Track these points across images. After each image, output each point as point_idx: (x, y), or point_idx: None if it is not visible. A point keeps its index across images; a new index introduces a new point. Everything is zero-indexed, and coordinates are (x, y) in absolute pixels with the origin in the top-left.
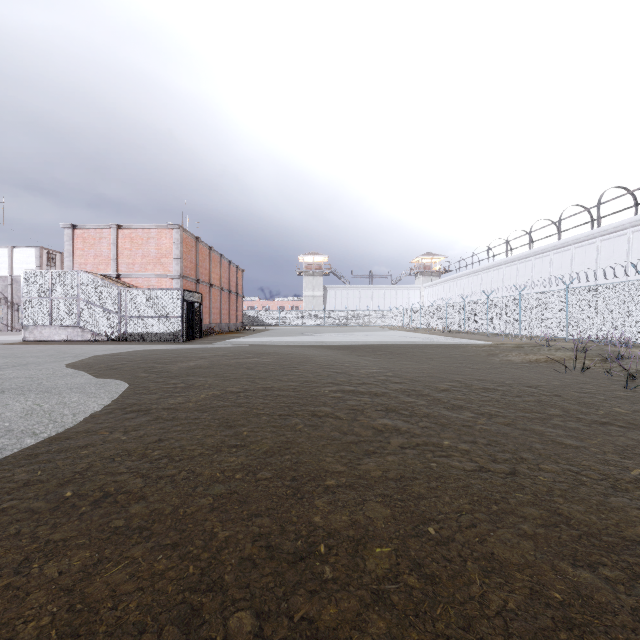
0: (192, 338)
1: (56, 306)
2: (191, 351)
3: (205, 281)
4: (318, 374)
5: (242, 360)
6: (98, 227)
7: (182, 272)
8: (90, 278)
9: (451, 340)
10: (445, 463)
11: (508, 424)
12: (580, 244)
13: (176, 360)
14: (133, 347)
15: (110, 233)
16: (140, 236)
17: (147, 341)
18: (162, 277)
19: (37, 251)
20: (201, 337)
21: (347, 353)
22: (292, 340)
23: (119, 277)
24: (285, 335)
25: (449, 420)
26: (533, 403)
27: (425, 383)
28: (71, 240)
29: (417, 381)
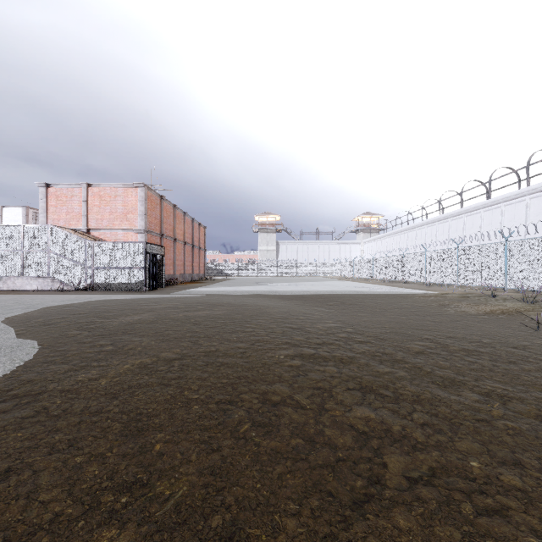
0: (155, 288)
1: (28, 258)
2: (145, 302)
3: (169, 236)
4: (271, 331)
5: (192, 313)
6: (70, 186)
7: (147, 227)
8: (59, 232)
9: (396, 290)
10: (510, 540)
11: (537, 417)
12: (510, 202)
13: (121, 313)
14: (93, 297)
15: (81, 191)
16: (108, 194)
17: (112, 291)
18: (128, 231)
19: (24, 210)
20: (164, 287)
21: (300, 303)
22: (247, 290)
23: (89, 231)
24: (241, 285)
25: (452, 408)
26: (538, 374)
27: (393, 342)
28: (45, 198)
29: (383, 339)
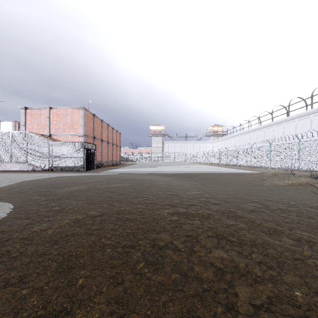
0: (90, 169)
1: (14, 151)
2: (82, 178)
3: (99, 138)
4: (159, 196)
5: (110, 185)
6: (39, 108)
7: (85, 133)
8: (32, 136)
9: (234, 170)
10: None
11: None
12: (301, 118)
13: (67, 185)
14: (52, 175)
15: (46, 111)
16: (62, 113)
17: (64, 171)
18: (74, 135)
19: (13, 123)
20: (95, 168)
21: (176, 178)
22: (145, 170)
23: (50, 135)
24: (141, 167)
25: (277, 250)
26: None
27: (234, 204)
28: (24, 115)
29: (228, 202)
